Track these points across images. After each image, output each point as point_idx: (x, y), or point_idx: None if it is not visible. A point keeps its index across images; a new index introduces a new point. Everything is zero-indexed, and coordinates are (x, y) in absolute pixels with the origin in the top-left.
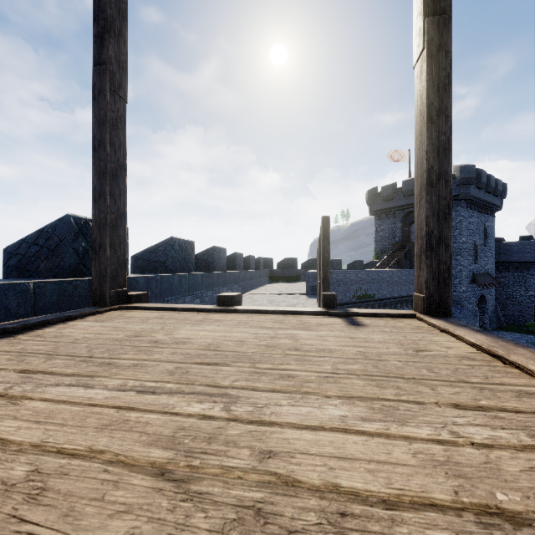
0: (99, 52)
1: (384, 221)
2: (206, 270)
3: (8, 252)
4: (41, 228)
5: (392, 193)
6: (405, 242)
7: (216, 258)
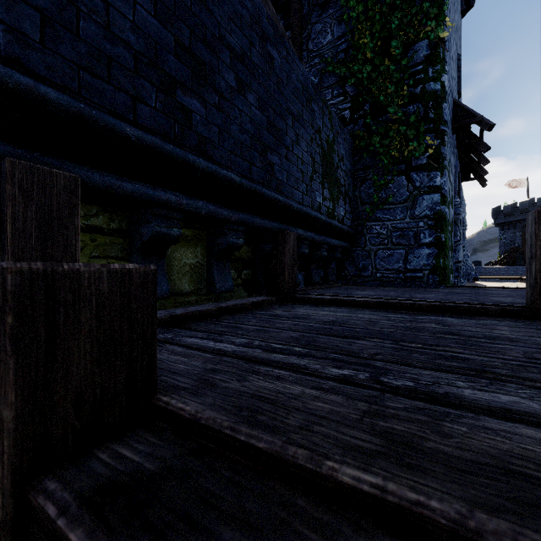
0: None
1: (506, 231)
2: None
3: None
4: None
5: (511, 211)
6: (520, 247)
7: None
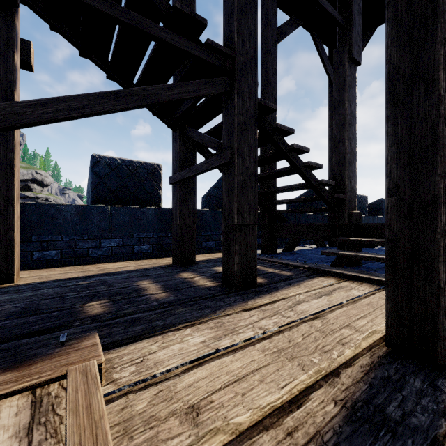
0: (331, 121)
1: None
2: (374, 215)
3: (288, 205)
4: (301, 194)
5: None
6: None
7: (383, 207)
